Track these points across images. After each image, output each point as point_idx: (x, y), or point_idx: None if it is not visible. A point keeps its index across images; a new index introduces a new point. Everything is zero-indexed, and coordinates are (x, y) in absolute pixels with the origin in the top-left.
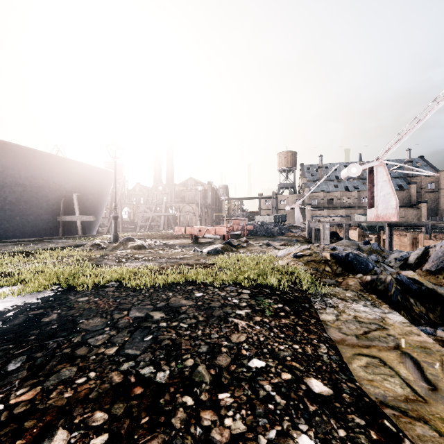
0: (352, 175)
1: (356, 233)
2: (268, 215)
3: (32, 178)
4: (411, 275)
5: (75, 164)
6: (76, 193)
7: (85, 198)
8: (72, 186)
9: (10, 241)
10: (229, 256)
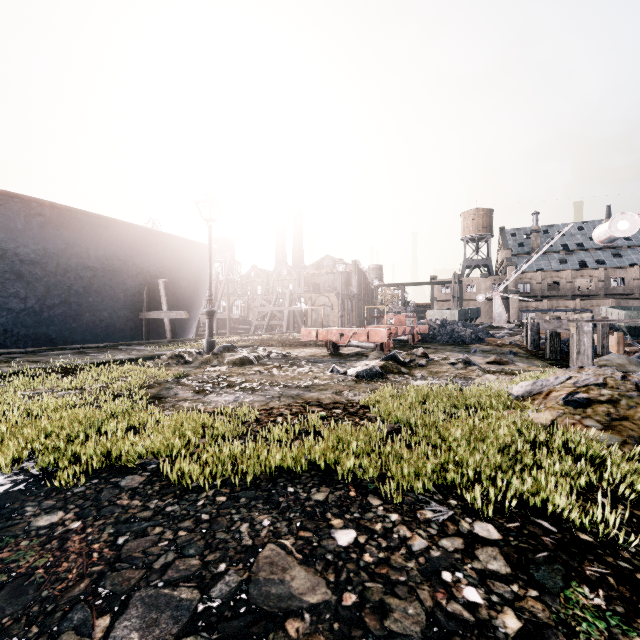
0: (620, 234)
1: (613, 340)
2: (449, 309)
3: (104, 258)
4: None
5: (162, 237)
6: (164, 278)
7: (177, 286)
8: (159, 270)
9: (70, 348)
10: (397, 385)
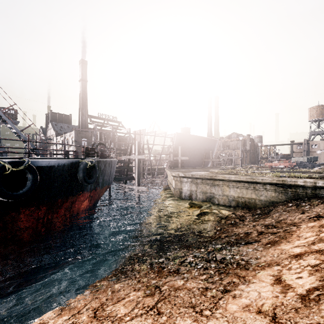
0: None
1: None
2: (302, 157)
3: (200, 146)
4: None
5: (209, 139)
6: (208, 150)
7: (209, 152)
8: (207, 148)
9: (203, 167)
10: None
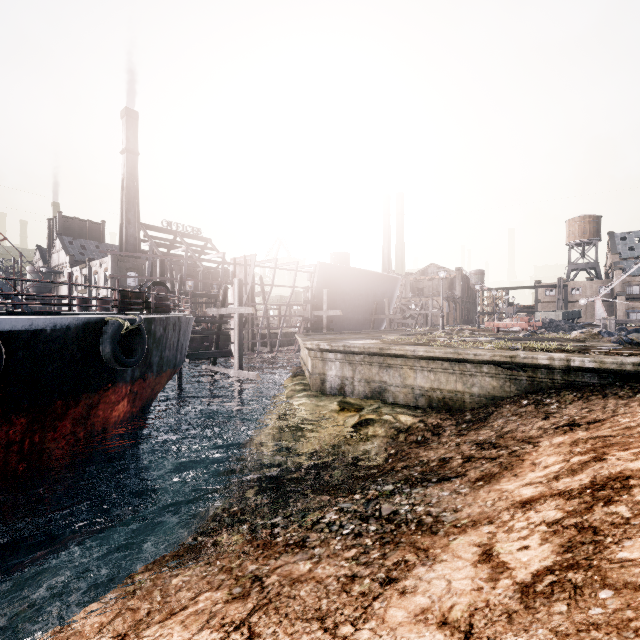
0: None
1: None
2: (553, 311)
3: (365, 290)
4: (630, 338)
5: (383, 276)
6: (381, 297)
7: (384, 301)
8: (380, 293)
9: (372, 331)
10: None
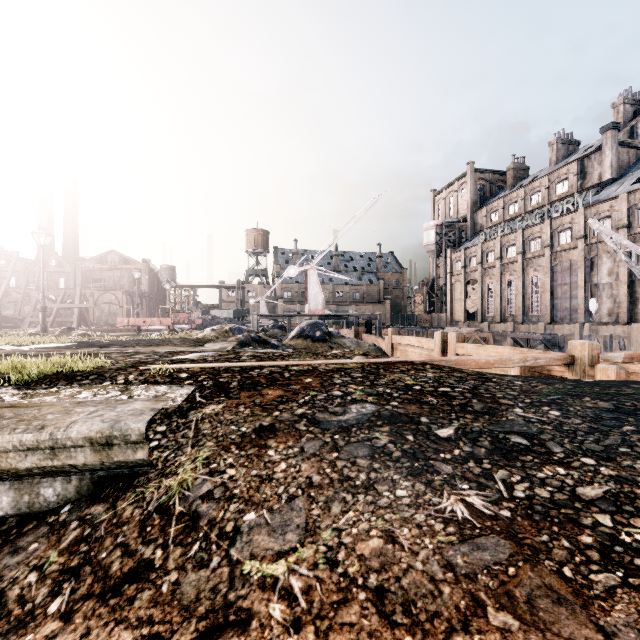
0: (291, 275)
1: None
2: (228, 309)
3: None
4: (259, 334)
5: None
6: None
7: None
8: None
9: None
10: None
